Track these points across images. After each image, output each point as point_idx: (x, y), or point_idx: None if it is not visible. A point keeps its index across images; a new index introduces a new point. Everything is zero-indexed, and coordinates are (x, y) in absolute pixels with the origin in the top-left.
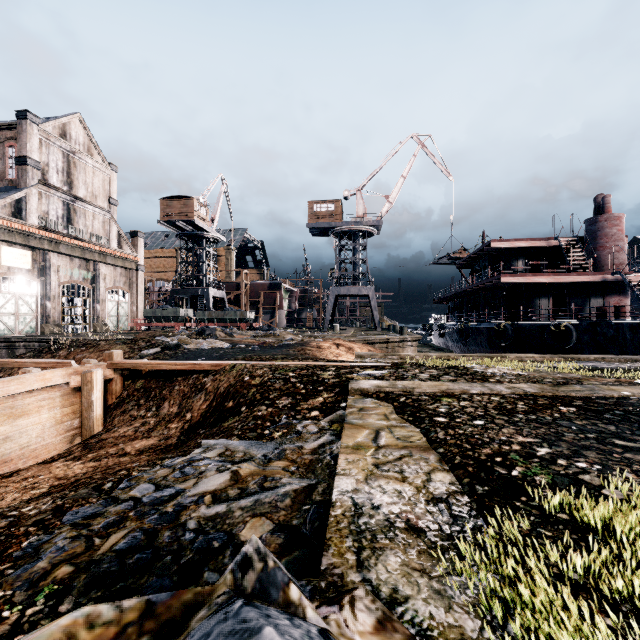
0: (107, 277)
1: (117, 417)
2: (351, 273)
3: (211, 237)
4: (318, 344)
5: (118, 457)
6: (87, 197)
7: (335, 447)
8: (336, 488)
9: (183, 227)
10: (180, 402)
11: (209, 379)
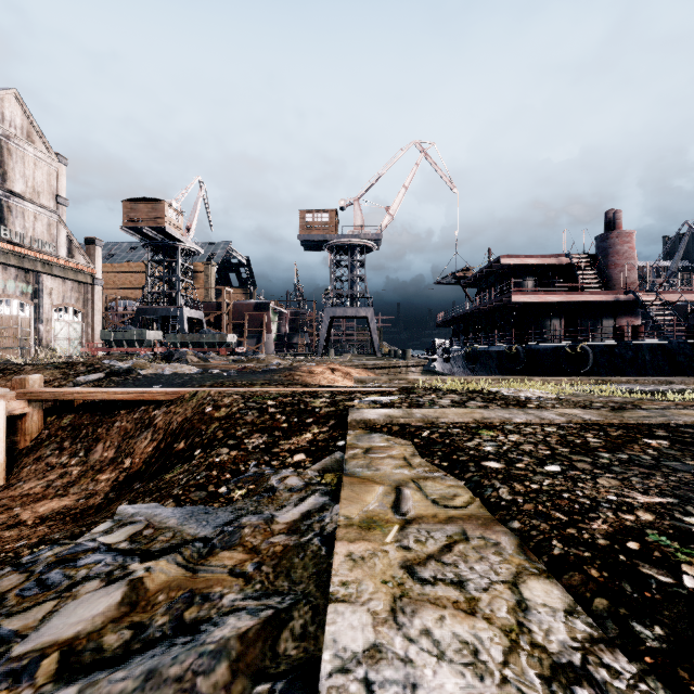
0: (54, 292)
1: (27, 466)
2: (348, 292)
3: (186, 248)
4: (310, 369)
5: (3, 530)
6: (26, 193)
7: (328, 518)
8: (329, 648)
9: (151, 235)
10: (119, 443)
11: (161, 411)
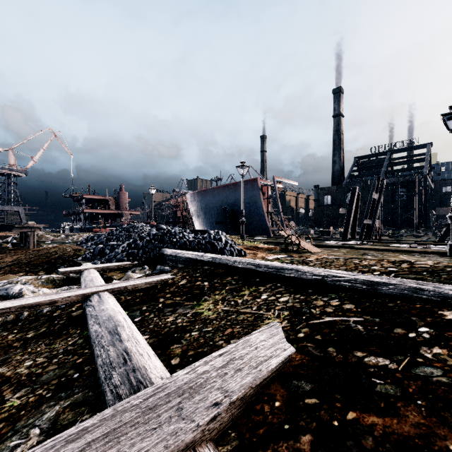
0: None
1: None
2: (5, 197)
3: None
4: None
5: None
6: None
7: None
8: None
9: None
10: None
11: None
